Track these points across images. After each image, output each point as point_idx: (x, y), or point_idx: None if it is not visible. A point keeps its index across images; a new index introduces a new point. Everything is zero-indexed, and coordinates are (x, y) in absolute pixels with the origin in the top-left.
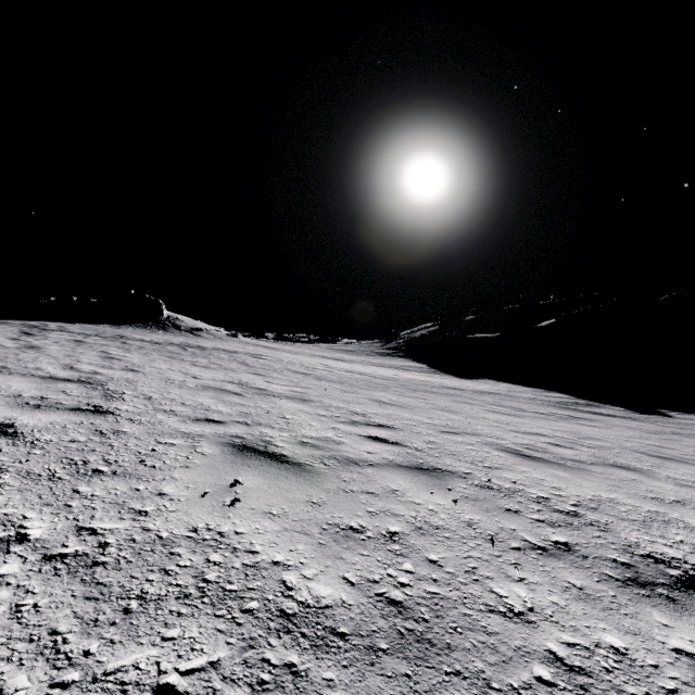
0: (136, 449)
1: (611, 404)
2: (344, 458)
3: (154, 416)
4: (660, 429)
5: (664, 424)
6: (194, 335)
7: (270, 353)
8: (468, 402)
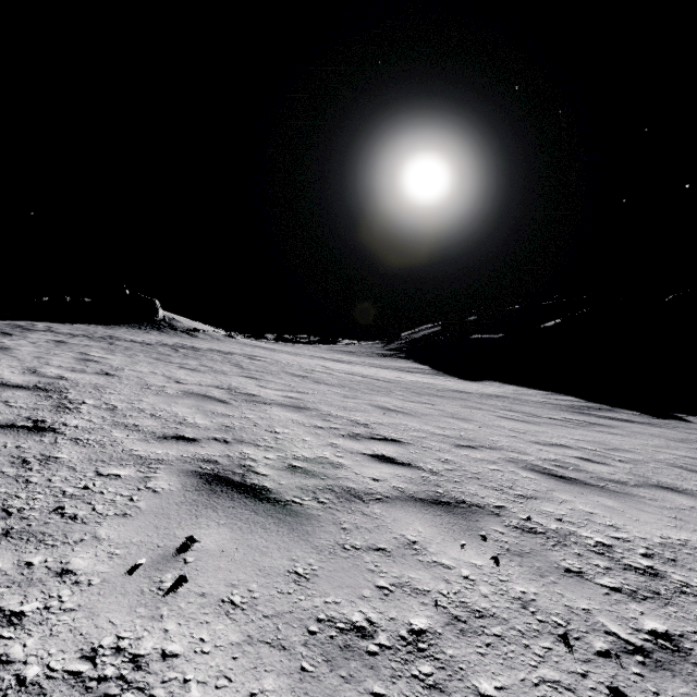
0: (61, 486)
1: (624, 408)
2: (344, 490)
3: (109, 433)
4: (685, 436)
5: (685, 430)
6: (191, 335)
7: (268, 354)
8: (477, 407)
